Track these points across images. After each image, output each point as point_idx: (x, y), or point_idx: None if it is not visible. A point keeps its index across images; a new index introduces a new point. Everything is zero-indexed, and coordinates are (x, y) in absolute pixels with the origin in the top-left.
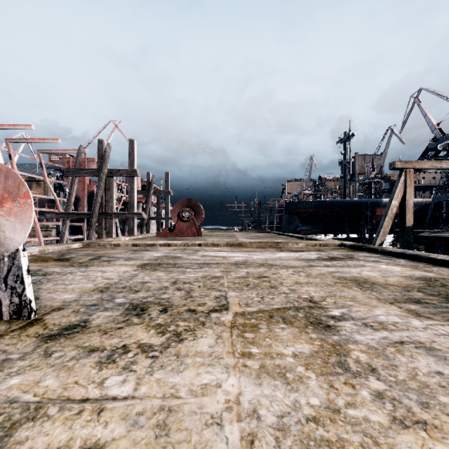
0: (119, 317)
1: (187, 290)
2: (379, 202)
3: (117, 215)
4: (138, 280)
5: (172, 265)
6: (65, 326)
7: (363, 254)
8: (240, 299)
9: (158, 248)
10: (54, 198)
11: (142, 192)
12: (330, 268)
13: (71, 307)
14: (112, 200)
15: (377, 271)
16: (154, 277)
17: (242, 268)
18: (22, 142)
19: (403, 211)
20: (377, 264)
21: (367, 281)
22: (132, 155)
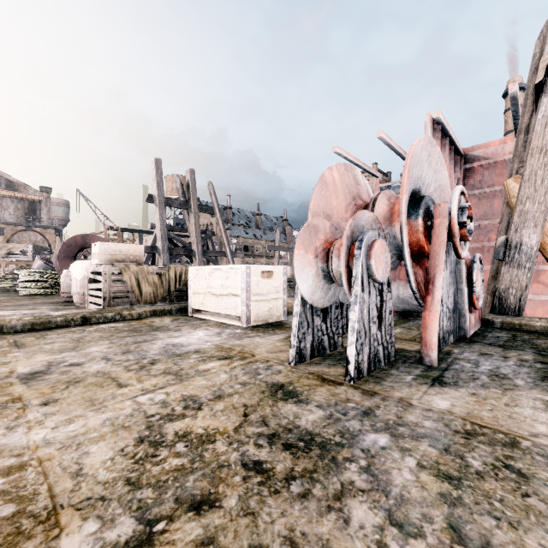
0: (284, 421)
1: None
2: None
3: None
4: None
5: None
6: (298, 392)
7: None
8: None
9: None
10: None
11: None
12: None
13: (370, 400)
14: None
15: None
16: None
17: None
18: None
19: None
20: None
21: None
22: None
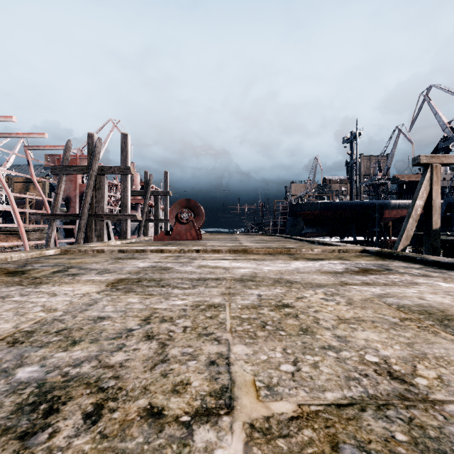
0: None
1: (162, 340)
2: (387, 204)
3: (109, 217)
4: (93, 313)
5: (156, 282)
6: None
7: (398, 263)
8: (256, 367)
9: (148, 255)
10: (42, 198)
11: (139, 193)
12: (373, 287)
13: None
14: (103, 200)
15: (443, 293)
16: (121, 306)
17: (251, 287)
18: (5, 136)
19: (428, 212)
20: (431, 281)
21: (449, 316)
22: (126, 150)
